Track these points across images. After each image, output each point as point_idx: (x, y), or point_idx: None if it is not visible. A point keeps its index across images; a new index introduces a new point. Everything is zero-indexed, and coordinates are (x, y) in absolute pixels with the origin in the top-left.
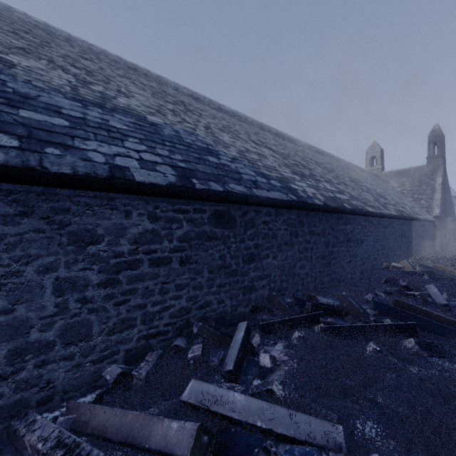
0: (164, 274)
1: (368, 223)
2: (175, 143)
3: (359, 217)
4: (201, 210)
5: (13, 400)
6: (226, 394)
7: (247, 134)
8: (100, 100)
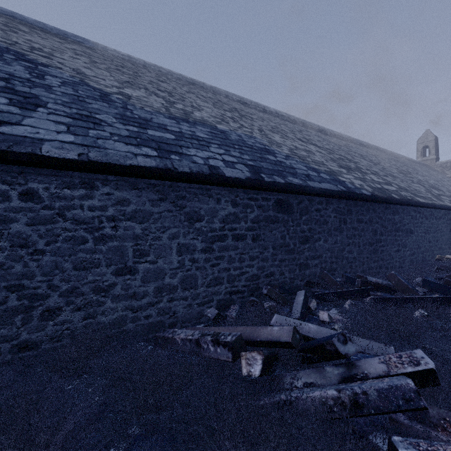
0: (241, 247)
1: (419, 214)
2: (241, 146)
3: (408, 208)
4: (267, 199)
5: (157, 320)
6: (302, 323)
7: (293, 132)
8: (184, 116)
